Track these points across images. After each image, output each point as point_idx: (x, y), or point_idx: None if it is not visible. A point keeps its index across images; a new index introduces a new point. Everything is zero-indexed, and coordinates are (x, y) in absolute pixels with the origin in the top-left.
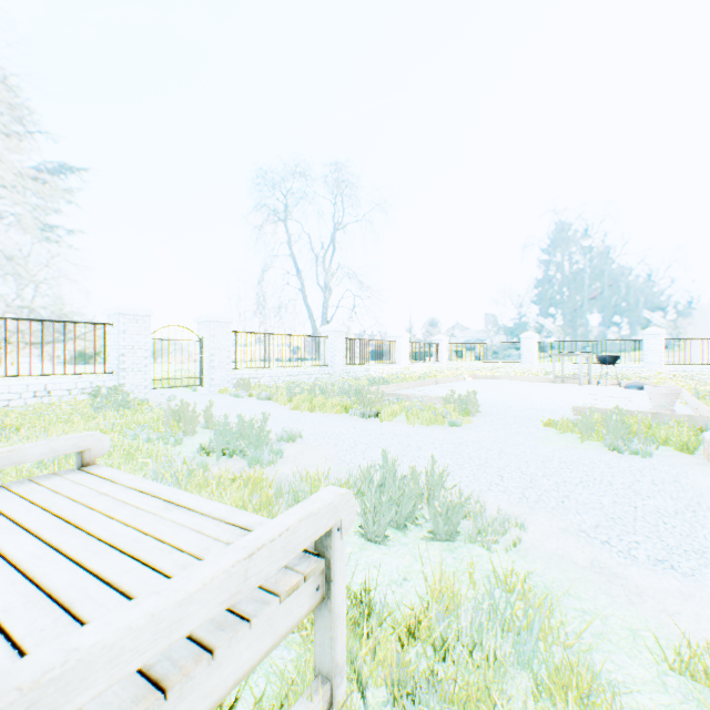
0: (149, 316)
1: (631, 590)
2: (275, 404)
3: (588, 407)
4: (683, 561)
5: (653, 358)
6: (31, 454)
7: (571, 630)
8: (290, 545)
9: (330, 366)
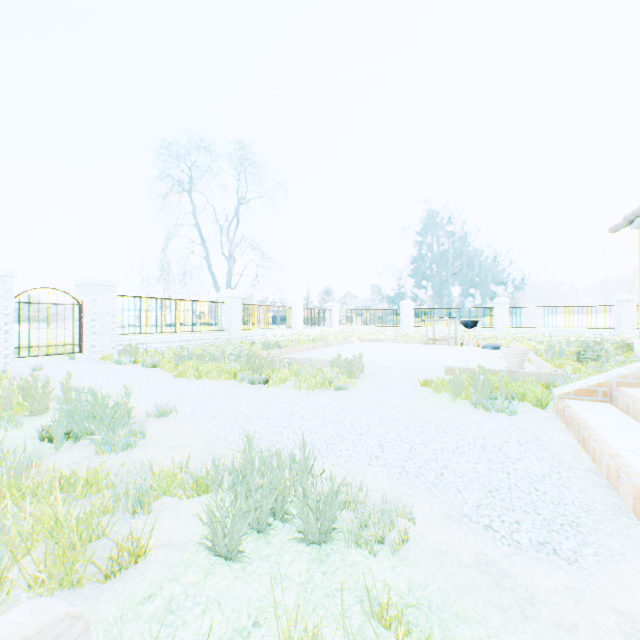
0: (11, 277)
1: (523, 596)
2: (161, 371)
3: (459, 368)
4: (564, 541)
5: (502, 323)
6: None
7: None
8: None
9: (227, 331)
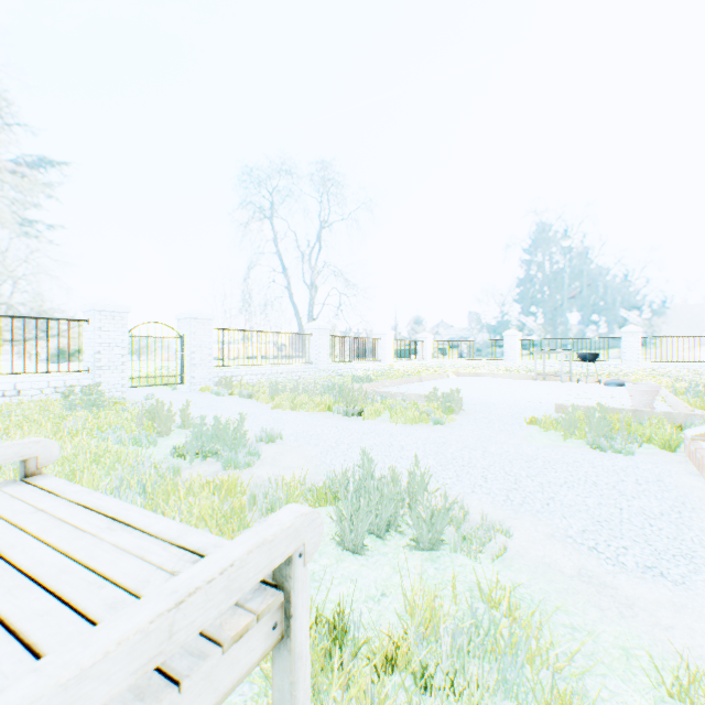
0: (126, 313)
1: (622, 602)
2: (257, 402)
3: (571, 405)
4: (673, 568)
5: (631, 356)
6: None
7: (561, 651)
8: (235, 583)
9: (314, 364)
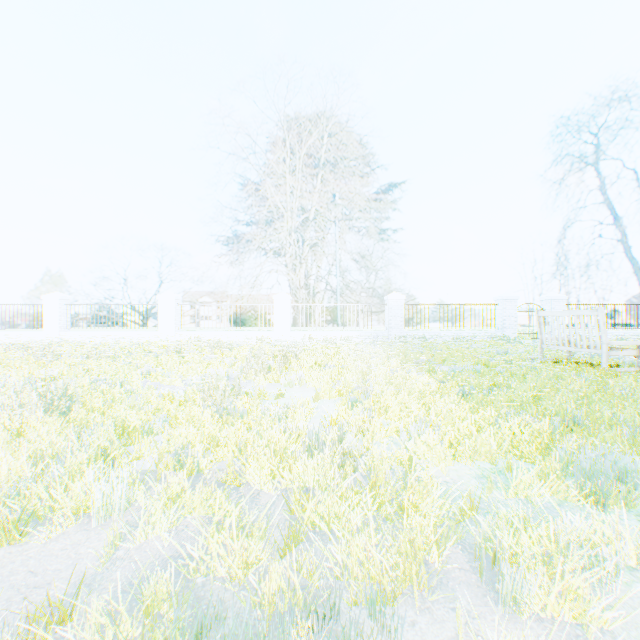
0: (515, 299)
1: None
2: None
3: None
4: None
5: None
6: (561, 339)
7: None
8: (631, 343)
9: None
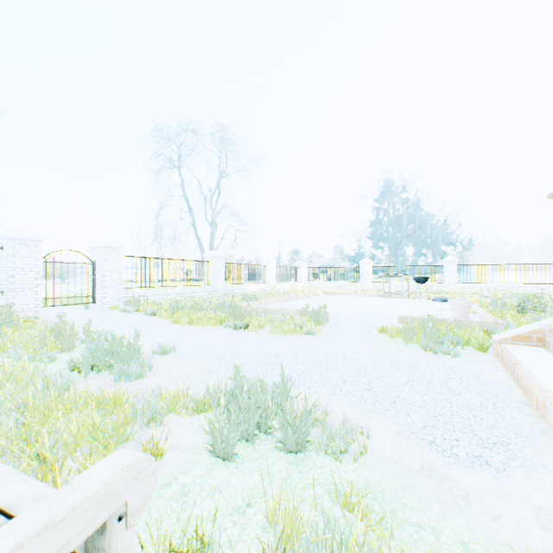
0: (40, 241)
1: (458, 494)
2: (159, 318)
3: (410, 317)
4: (495, 456)
5: (450, 279)
6: None
7: None
8: None
9: (211, 285)
